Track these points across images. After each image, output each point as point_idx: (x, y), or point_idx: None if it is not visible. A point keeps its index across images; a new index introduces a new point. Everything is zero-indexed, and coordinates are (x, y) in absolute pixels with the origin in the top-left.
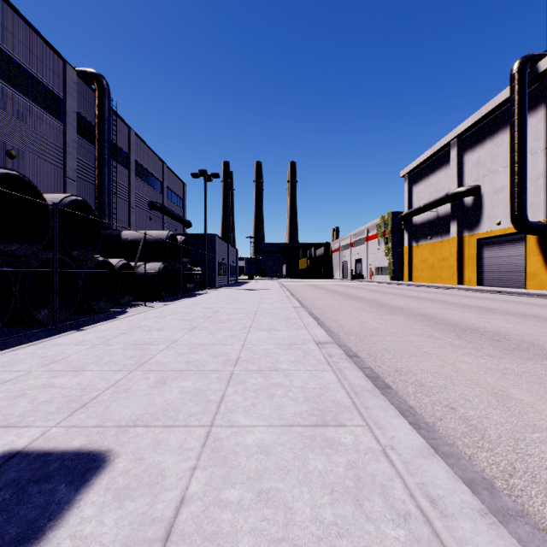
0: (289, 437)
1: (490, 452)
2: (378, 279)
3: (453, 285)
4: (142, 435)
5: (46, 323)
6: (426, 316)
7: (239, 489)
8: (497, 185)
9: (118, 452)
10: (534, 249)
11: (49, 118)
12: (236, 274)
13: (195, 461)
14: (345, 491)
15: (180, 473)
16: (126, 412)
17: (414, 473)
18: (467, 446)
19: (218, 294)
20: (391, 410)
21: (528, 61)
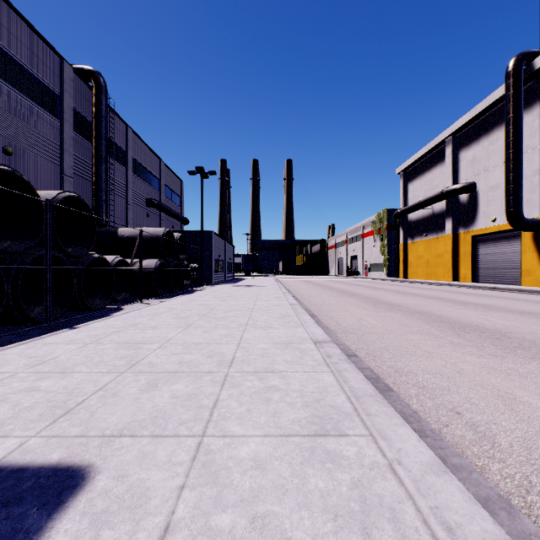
0: (286, 449)
1: (502, 463)
2: (373, 276)
3: (448, 281)
4: (127, 447)
5: (39, 321)
6: (424, 313)
7: (231, 513)
8: (493, 182)
9: (99, 467)
10: (530, 245)
11: (46, 115)
12: (233, 271)
13: (183, 478)
14: (350, 516)
15: (166, 494)
16: (112, 419)
17: (426, 493)
18: (478, 456)
19: (214, 291)
20: (395, 418)
21: (524, 59)
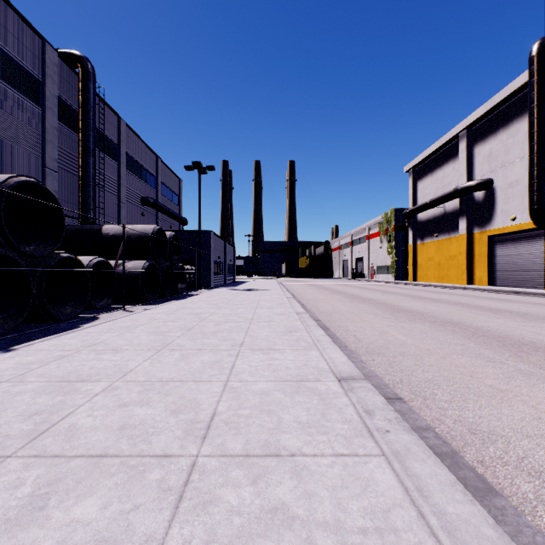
0: None
1: None
2: (380, 279)
3: (462, 284)
4: None
5: None
6: (456, 324)
7: None
8: (512, 177)
9: None
10: None
11: (25, 101)
12: (233, 273)
13: None
14: None
15: None
16: None
17: None
18: None
19: (211, 295)
20: None
21: None
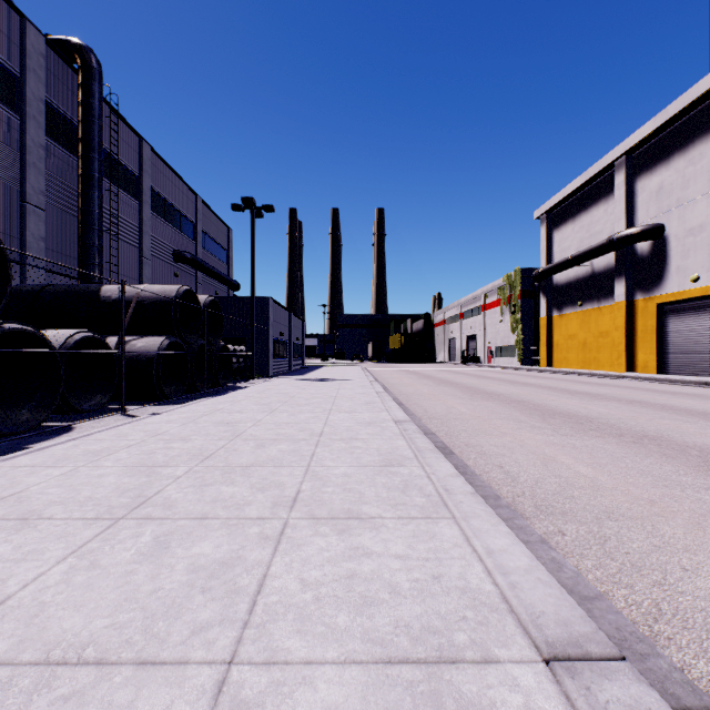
0: None
1: None
2: (500, 363)
3: (619, 371)
4: None
5: None
6: (660, 441)
7: None
8: (693, 221)
9: None
10: None
11: None
12: (302, 356)
13: None
14: None
15: None
16: None
17: None
18: None
19: (265, 389)
20: None
21: None
